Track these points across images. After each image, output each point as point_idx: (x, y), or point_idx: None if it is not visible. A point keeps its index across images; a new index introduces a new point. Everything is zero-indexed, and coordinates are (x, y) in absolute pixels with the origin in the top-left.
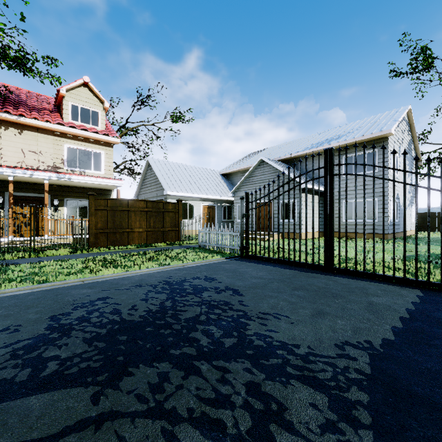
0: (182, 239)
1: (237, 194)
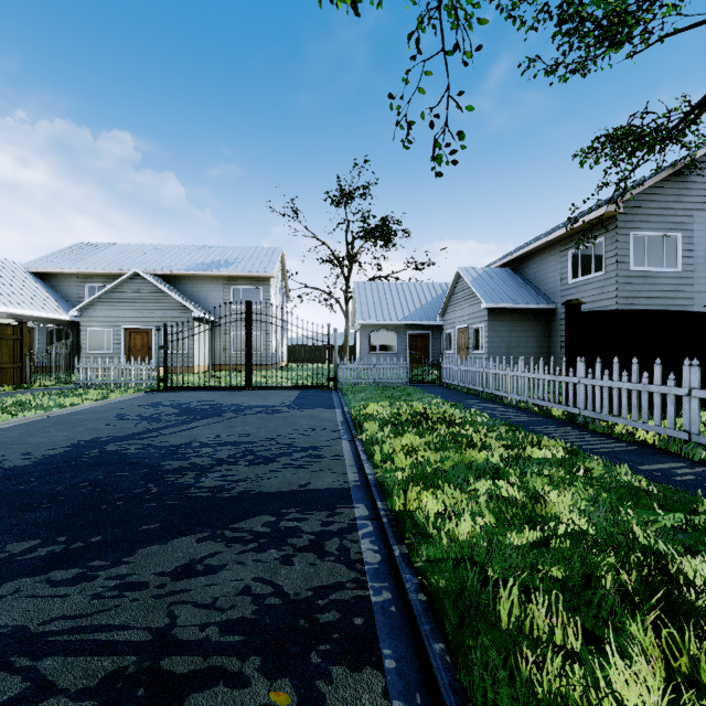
0: (30, 381)
1: (89, 313)
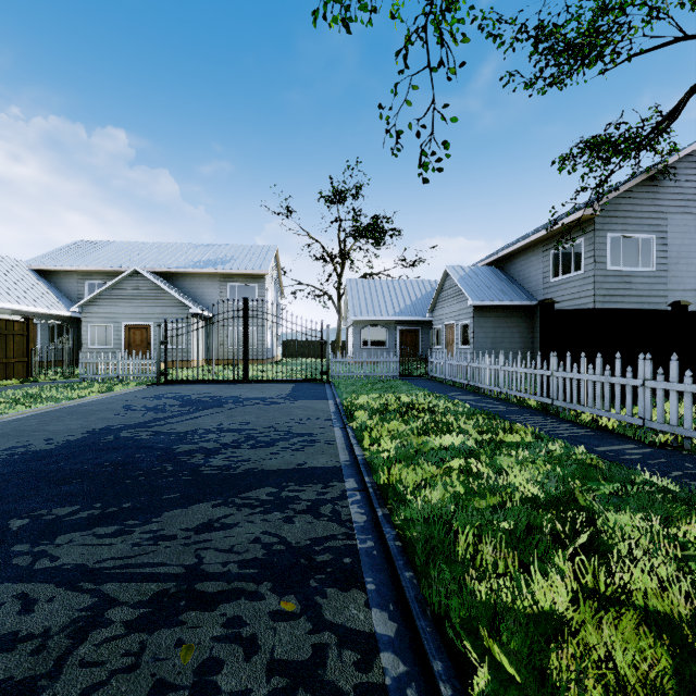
0: (35, 375)
1: (90, 309)
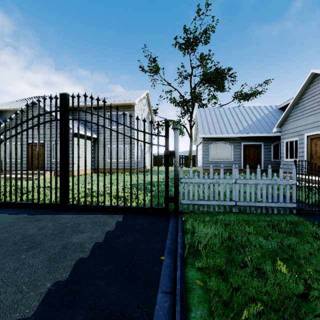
0: None
1: (7, 132)
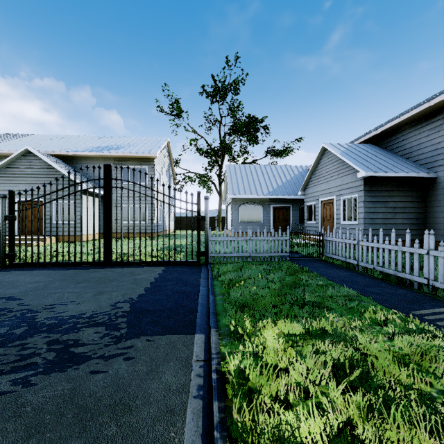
0: None
1: None
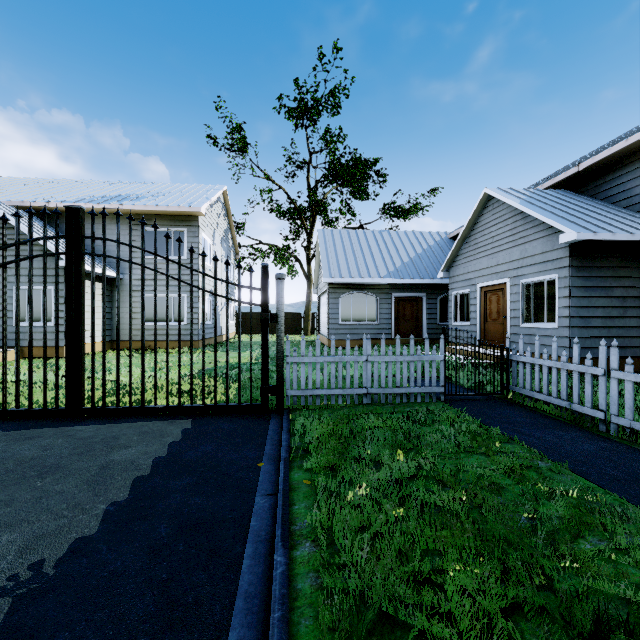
0: None
1: None
